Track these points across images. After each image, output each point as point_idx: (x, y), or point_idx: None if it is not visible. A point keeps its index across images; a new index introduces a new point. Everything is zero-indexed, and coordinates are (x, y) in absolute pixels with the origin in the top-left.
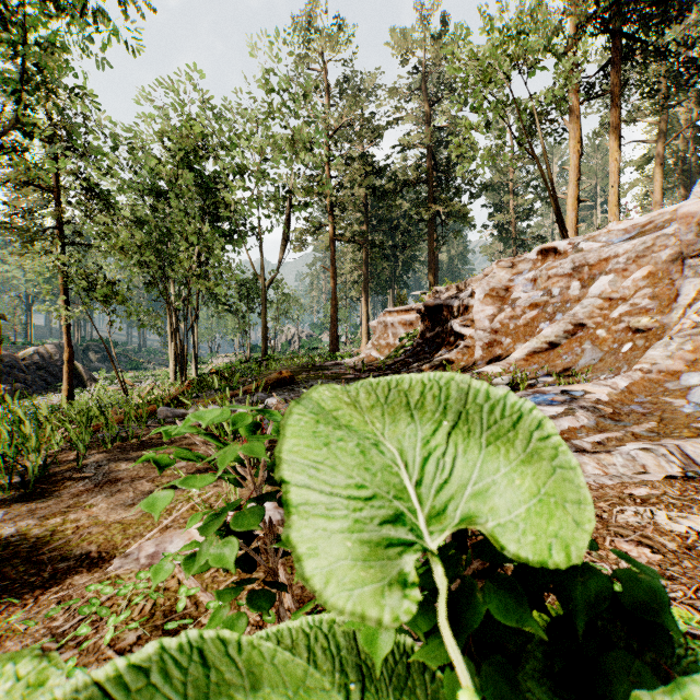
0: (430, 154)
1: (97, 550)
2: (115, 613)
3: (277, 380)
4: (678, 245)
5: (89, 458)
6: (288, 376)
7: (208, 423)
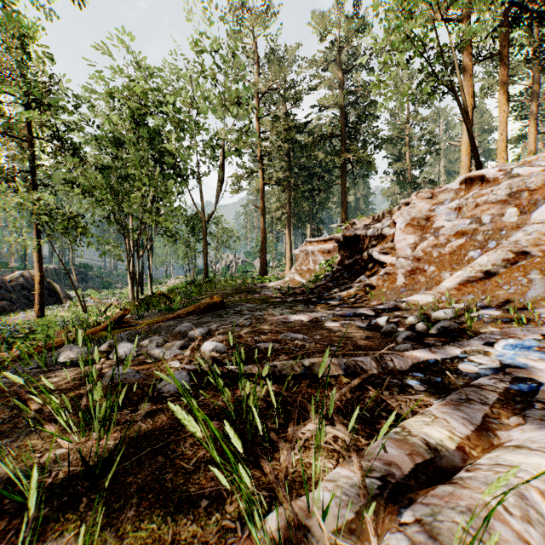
0: (342, 113)
1: None
2: None
3: (208, 304)
4: None
5: None
6: (218, 301)
7: None
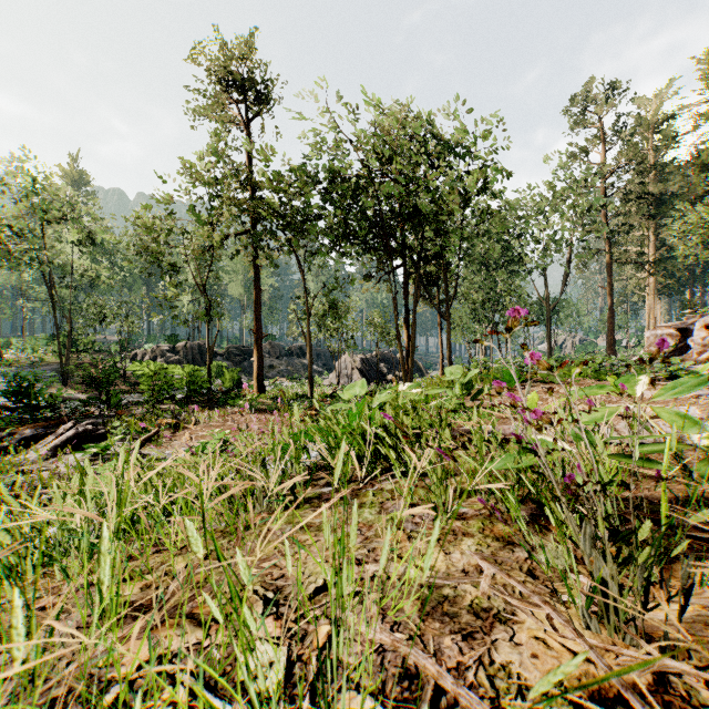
0: None
1: None
2: None
3: None
4: None
5: None
6: None
7: None
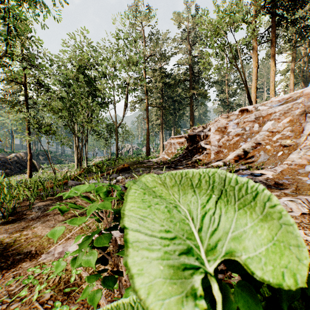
0: (190, 68)
1: (35, 250)
2: (41, 282)
3: (122, 168)
4: (303, 107)
5: (35, 204)
6: (127, 166)
7: (83, 191)
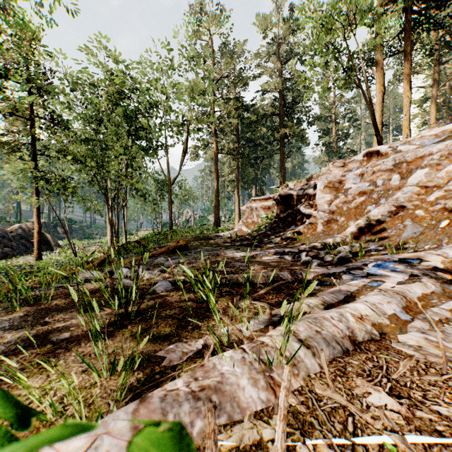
0: (280, 96)
1: None
2: None
3: (175, 247)
4: None
5: None
6: (183, 244)
7: None
